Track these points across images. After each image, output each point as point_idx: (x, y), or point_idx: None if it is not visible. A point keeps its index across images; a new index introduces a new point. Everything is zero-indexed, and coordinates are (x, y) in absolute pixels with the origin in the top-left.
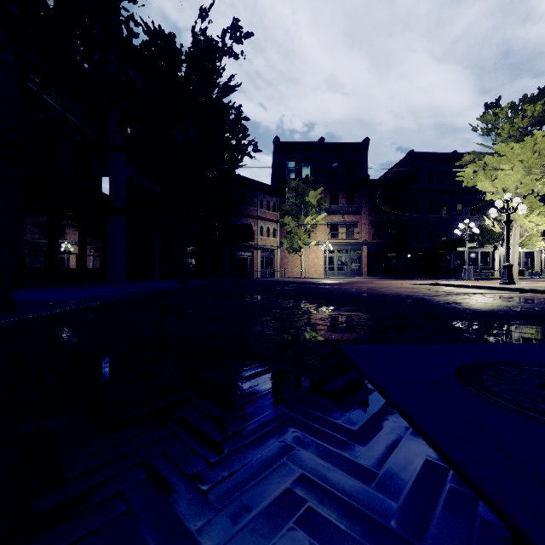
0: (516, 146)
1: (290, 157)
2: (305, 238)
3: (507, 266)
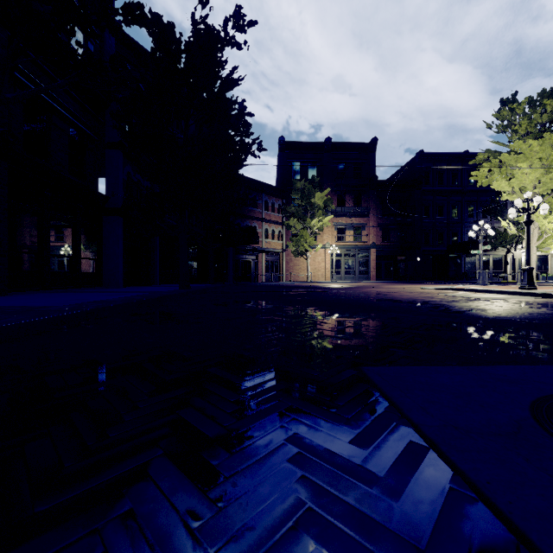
0: (534, 142)
1: (296, 158)
2: (311, 240)
3: (527, 270)
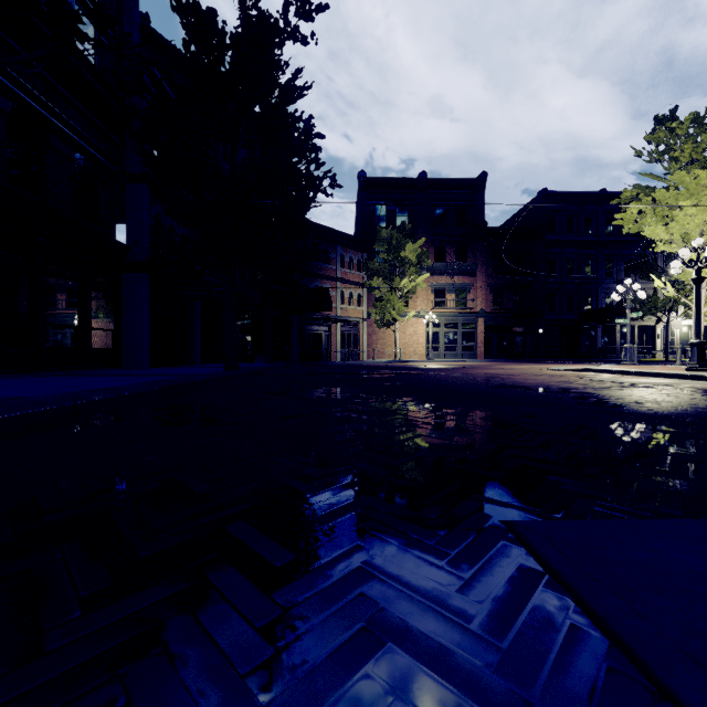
0: (702, 173)
1: (381, 199)
2: (400, 306)
3: (697, 345)
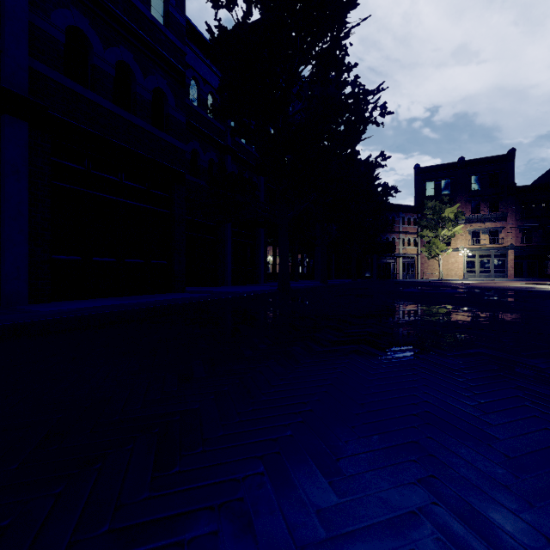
0: None
1: (430, 178)
2: (442, 246)
3: None
